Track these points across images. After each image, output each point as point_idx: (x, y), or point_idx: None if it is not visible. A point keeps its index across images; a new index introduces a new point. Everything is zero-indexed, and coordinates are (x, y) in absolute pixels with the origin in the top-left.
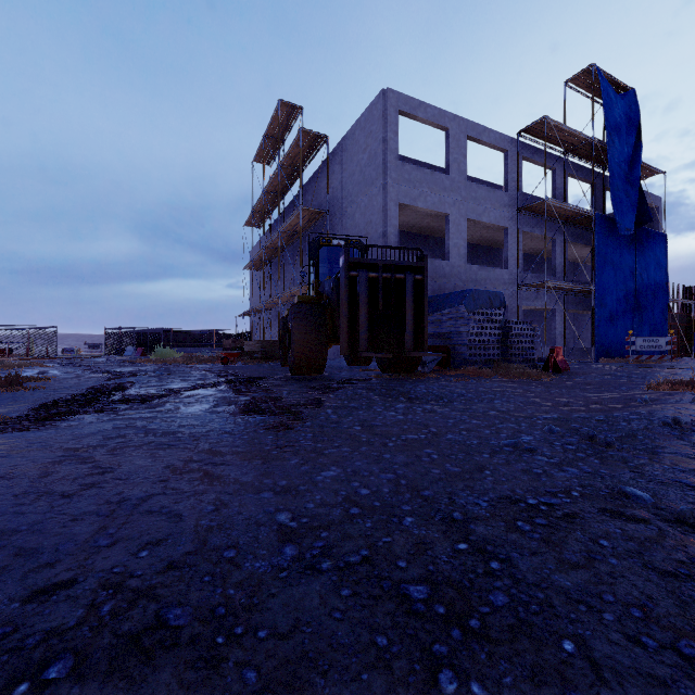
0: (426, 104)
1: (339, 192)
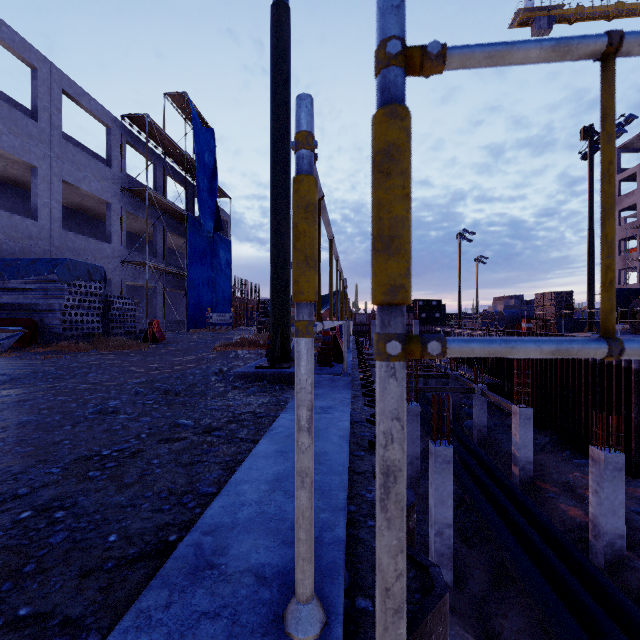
0: (0, 19)
1: None
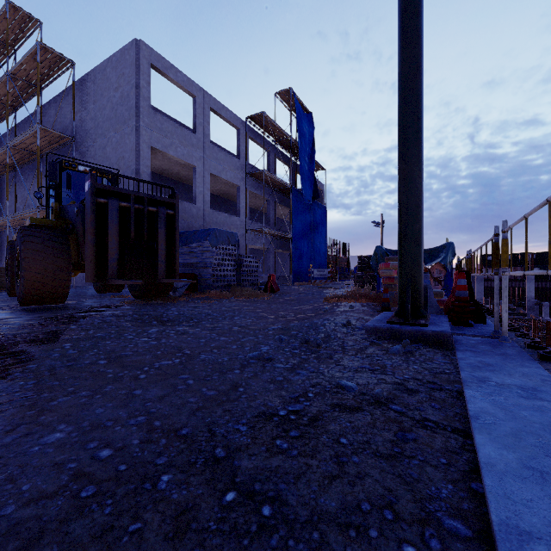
0: (176, 69)
1: (88, 122)
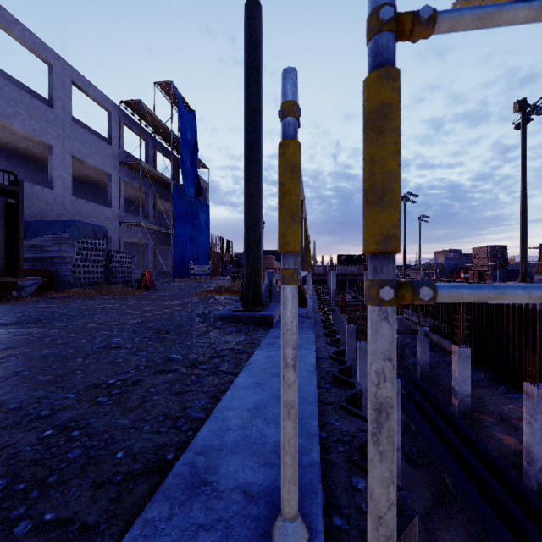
0: (24, 26)
1: None
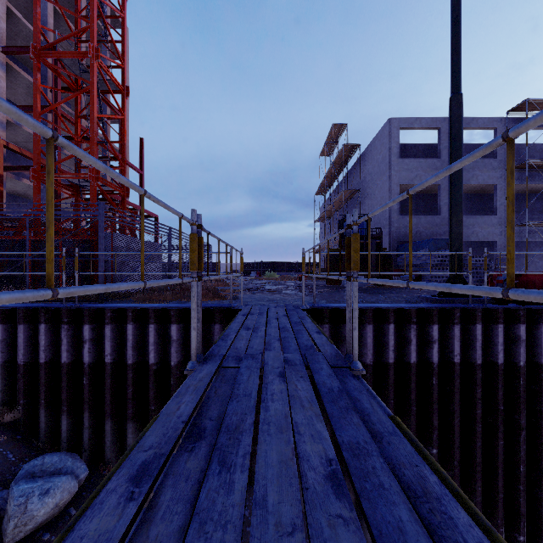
0: (420, 118)
1: (367, 177)
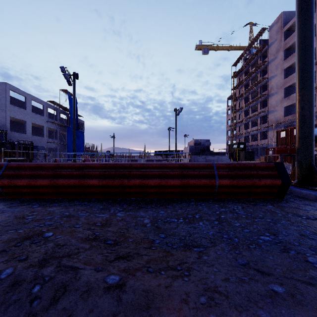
0: (19, 89)
1: None
